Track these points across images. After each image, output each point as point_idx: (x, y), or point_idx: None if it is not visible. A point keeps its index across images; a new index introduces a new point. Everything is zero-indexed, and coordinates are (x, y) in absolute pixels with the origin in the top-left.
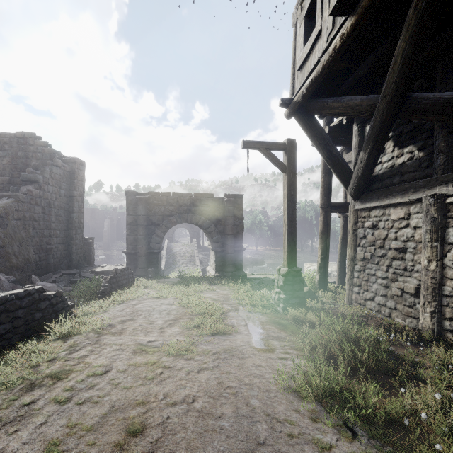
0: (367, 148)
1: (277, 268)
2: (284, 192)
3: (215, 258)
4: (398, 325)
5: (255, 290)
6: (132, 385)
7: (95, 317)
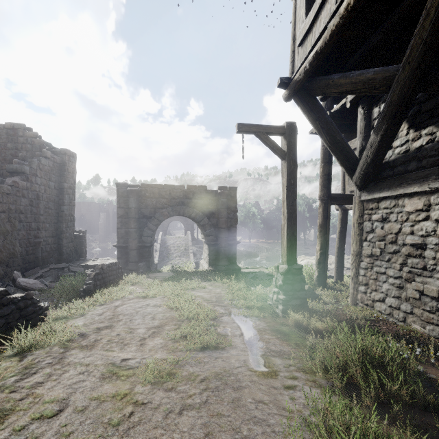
0: (379, 129)
1: (275, 265)
2: (283, 181)
3: (208, 252)
4: (419, 335)
5: (249, 286)
6: (86, 437)
7: (68, 323)
